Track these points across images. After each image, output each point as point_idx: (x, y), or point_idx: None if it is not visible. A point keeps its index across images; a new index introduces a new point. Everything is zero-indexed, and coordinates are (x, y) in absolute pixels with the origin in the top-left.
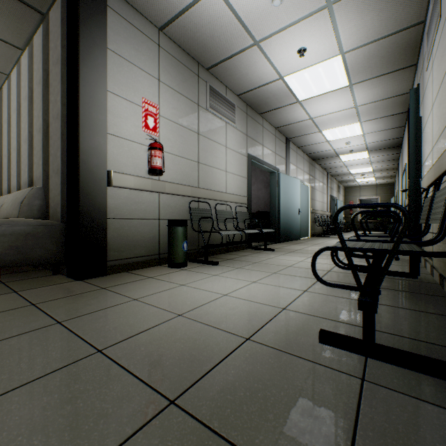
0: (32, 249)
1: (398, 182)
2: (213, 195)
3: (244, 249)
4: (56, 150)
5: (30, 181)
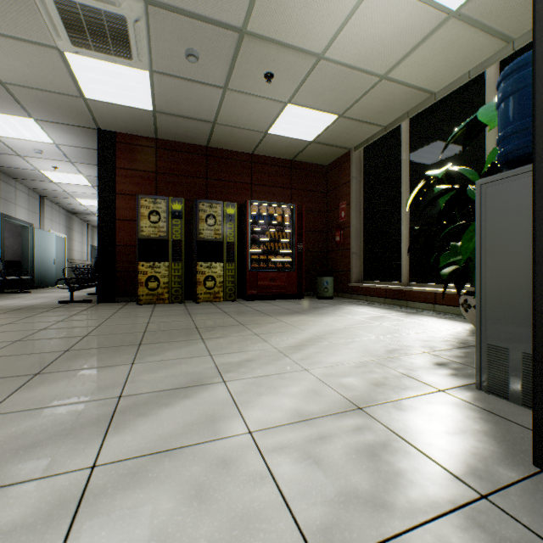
0: None
1: None
2: None
3: None
4: None
5: None
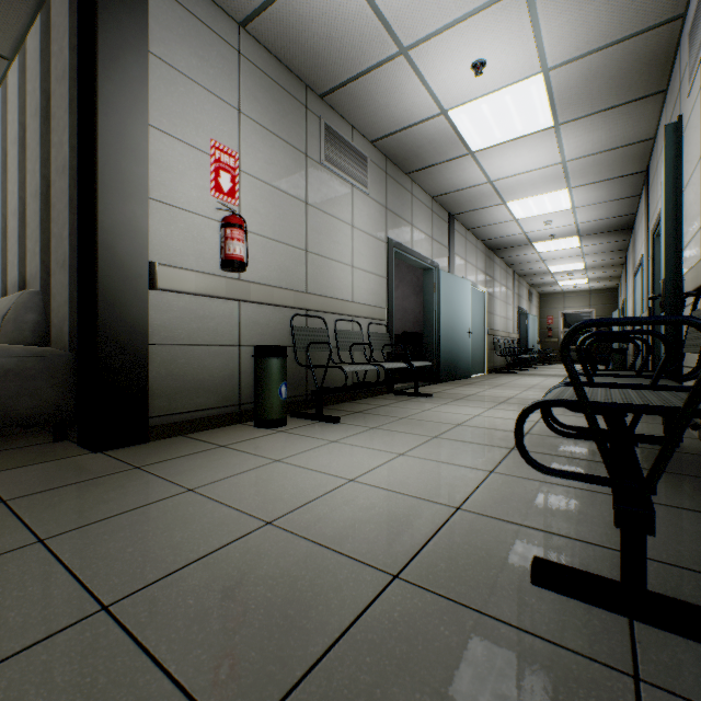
0: (16, 398)
1: (625, 287)
2: (331, 305)
3: (383, 394)
4: (62, 228)
5: (21, 281)
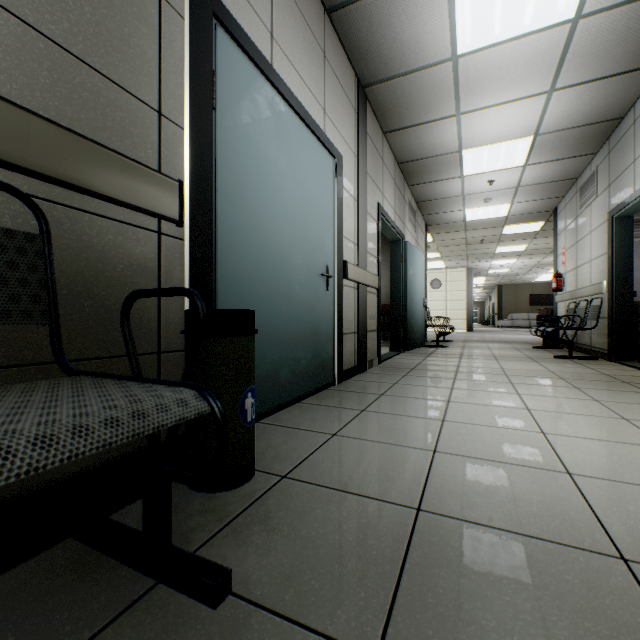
0: None
1: None
2: (578, 293)
3: (604, 359)
4: None
5: None
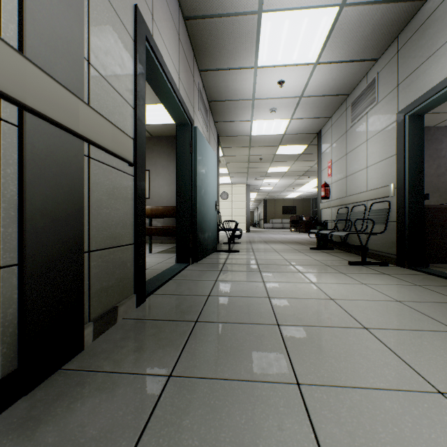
0: None
1: None
2: (351, 199)
3: (390, 263)
4: None
5: None
